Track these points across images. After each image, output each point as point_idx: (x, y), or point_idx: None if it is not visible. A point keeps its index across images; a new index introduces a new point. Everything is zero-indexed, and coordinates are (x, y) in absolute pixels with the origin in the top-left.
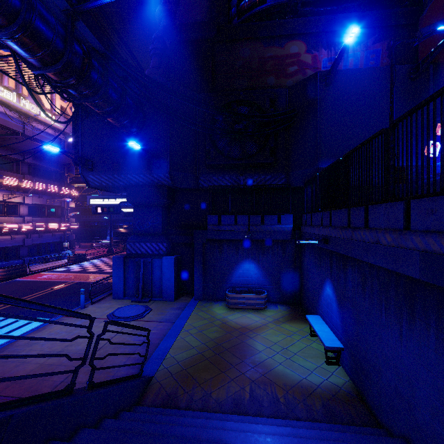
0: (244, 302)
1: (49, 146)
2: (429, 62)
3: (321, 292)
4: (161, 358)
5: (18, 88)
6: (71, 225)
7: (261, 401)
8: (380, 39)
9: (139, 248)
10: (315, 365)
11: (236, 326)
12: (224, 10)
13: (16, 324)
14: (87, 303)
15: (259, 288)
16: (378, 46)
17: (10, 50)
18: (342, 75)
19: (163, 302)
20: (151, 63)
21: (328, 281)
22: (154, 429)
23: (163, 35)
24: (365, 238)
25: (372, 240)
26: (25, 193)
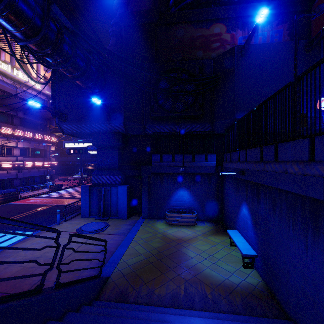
0: (179, 220)
1: (32, 101)
2: (321, 37)
3: (238, 212)
4: (116, 262)
5: (12, 62)
6: (51, 163)
7: (193, 297)
8: (282, 22)
9: (100, 179)
10: (234, 268)
11: (173, 238)
12: (164, 2)
13: (8, 236)
14: (62, 220)
15: (191, 210)
16: (280, 27)
17: (1, 27)
18: (253, 48)
19: (118, 219)
20: (110, 42)
21: (244, 203)
22: (107, 321)
23: (119, 20)
24: (275, 169)
25: (281, 170)
26: (17, 139)
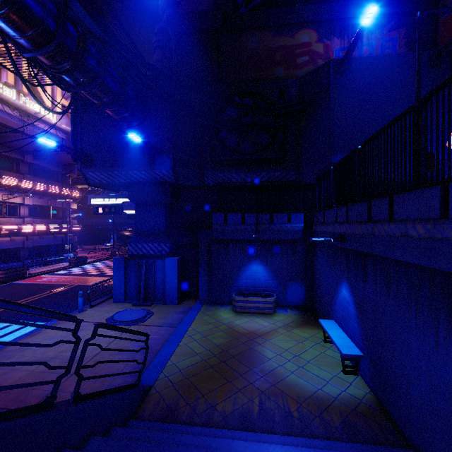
0: (252, 306)
1: (44, 139)
2: None
3: (336, 295)
4: (161, 365)
5: (17, 85)
6: (72, 227)
7: (272, 415)
8: (397, 26)
9: (140, 249)
10: (331, 374)
11: (243, 331)
12: None
13: (10, 328)
14: (86, 306)
15: (268, 292)
16: (394, 33)
17: None
18: (357, 64)
19: (166, 305)
20: (154, 56)
21: (344, 282)
22: (148, 449)
23: (166, 24)
24: (390, 232)
25: (398, 233)
26: (24, 193)
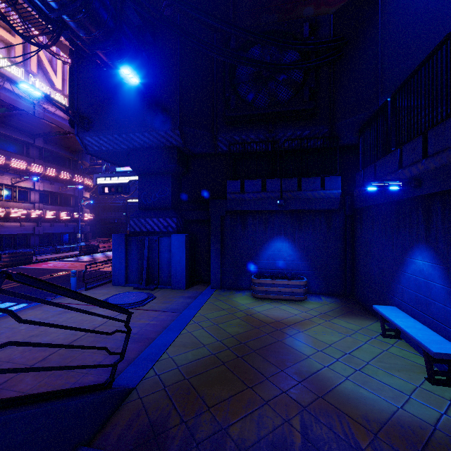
0: (276, 291)
1: (27, 84)
2: None
3: (400, 270)
4: (153, 359)
5: (26, 64)
6: (84, 215)
7: None
8: None
9: (144, 225)
10: (410, 384)
11: (266, 319)
12: None
13: None
14: (82, 289)
15: (295, 275)
16: None
17: None
18: None
19: (172, 290)
20: None
21: (419, 248)
22: None
23: None
24: None
25: None
26: (32, 176)
